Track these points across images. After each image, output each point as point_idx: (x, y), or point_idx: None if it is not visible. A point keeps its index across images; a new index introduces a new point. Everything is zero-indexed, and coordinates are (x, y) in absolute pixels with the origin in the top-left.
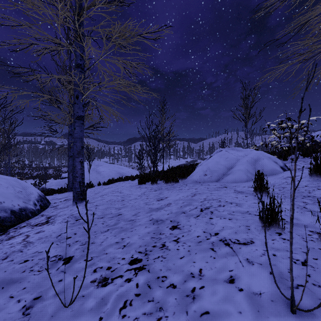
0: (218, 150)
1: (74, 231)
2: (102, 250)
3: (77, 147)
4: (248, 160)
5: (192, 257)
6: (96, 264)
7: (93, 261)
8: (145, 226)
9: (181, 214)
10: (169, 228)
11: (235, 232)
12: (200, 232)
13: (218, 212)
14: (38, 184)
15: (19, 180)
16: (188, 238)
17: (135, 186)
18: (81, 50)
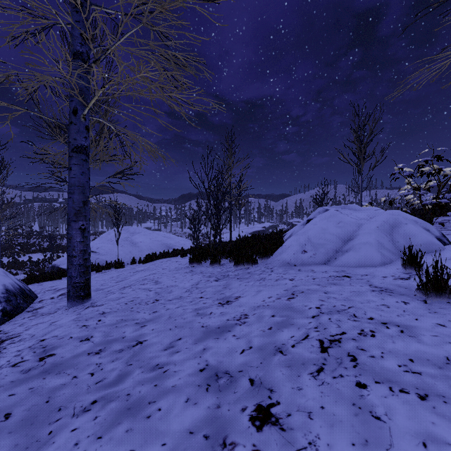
0: (321, 210)
1: (10, 406)
2: None
3: (75, 203)
4: (378, 226)
5: None
6: None
7: None
8: (185, 399)
9: (275, 356)
10: (250, 419)
11: None
12: None
13: (371, 360)
14: (49, 260)
15: None
16: None
17: (184, 270)
18: (81, 28)
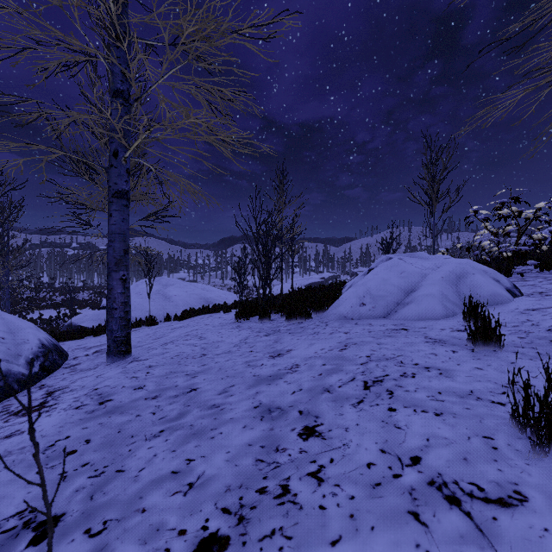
0: (384, 258)
1: (87, 435)
2: (134, 497)
3: (116, 252)
4: (443, 277)
5: (363, 541)
6: (109, 548)
7: (106, 536)
8: (242, 426)
9: (323, 394)
10: (298, 435)
11: (465, 458)
12: (373, 453)
13: (405, 393)
14: (64, 318)
15: (5, 315)
16: (346, 469)
17: (230, 325)
18: (122, 64)
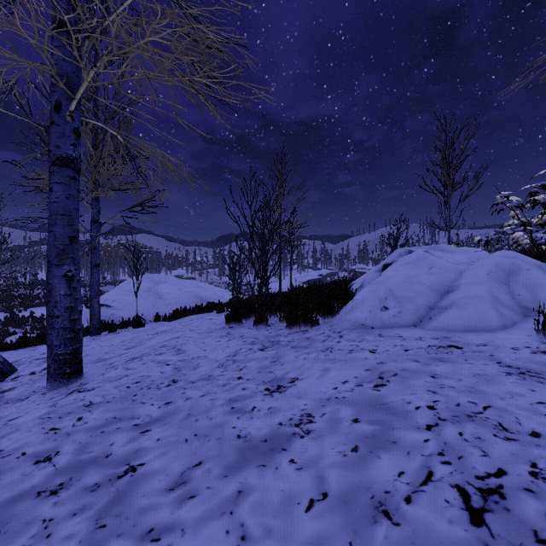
0: (402, 251)
1: None
2: None
3: (58, 239)
4: (488, 273)
5: None
6: None
7: None
8: None
9: (377, 526)
10: None
11: None
12: None
13: None
14: None
15: None
16: None
17: (218, 332)
18: None
